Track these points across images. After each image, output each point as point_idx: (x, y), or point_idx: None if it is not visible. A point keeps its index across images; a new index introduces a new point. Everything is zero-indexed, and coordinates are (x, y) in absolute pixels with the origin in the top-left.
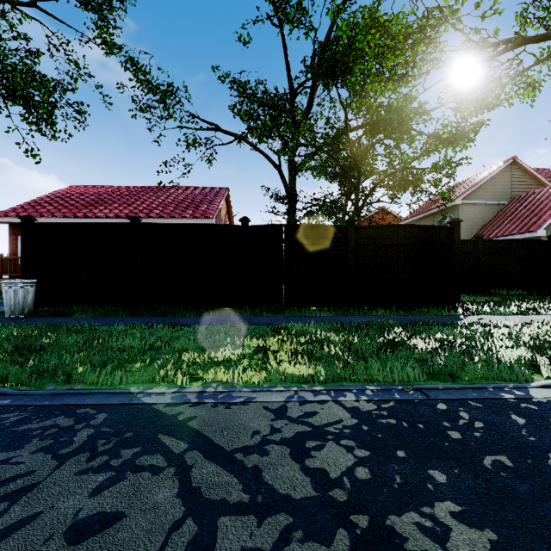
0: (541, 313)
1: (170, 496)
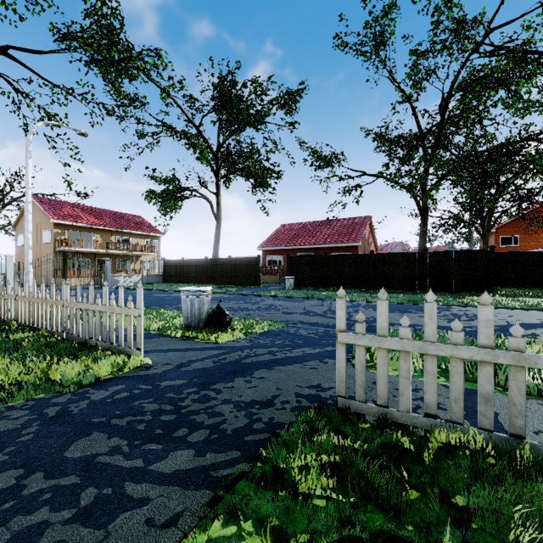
0: (539, 298)
1: (349, 303)
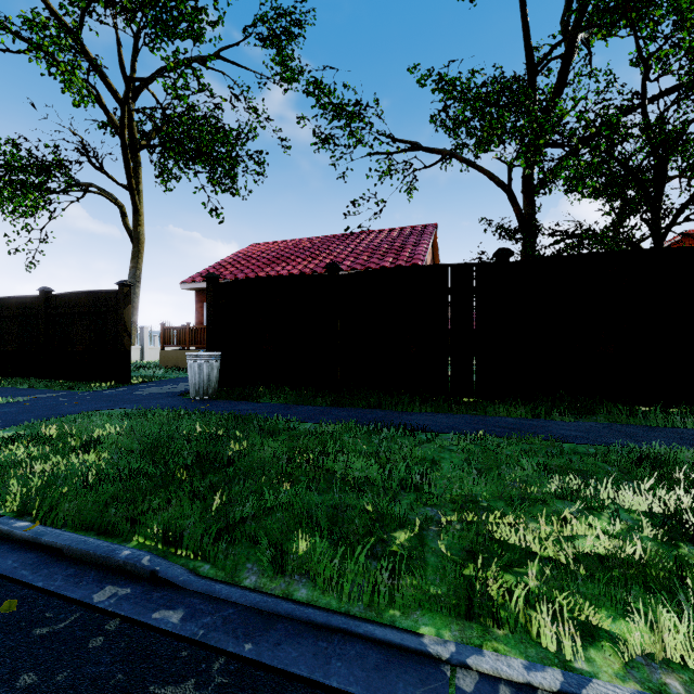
0: None
1: None
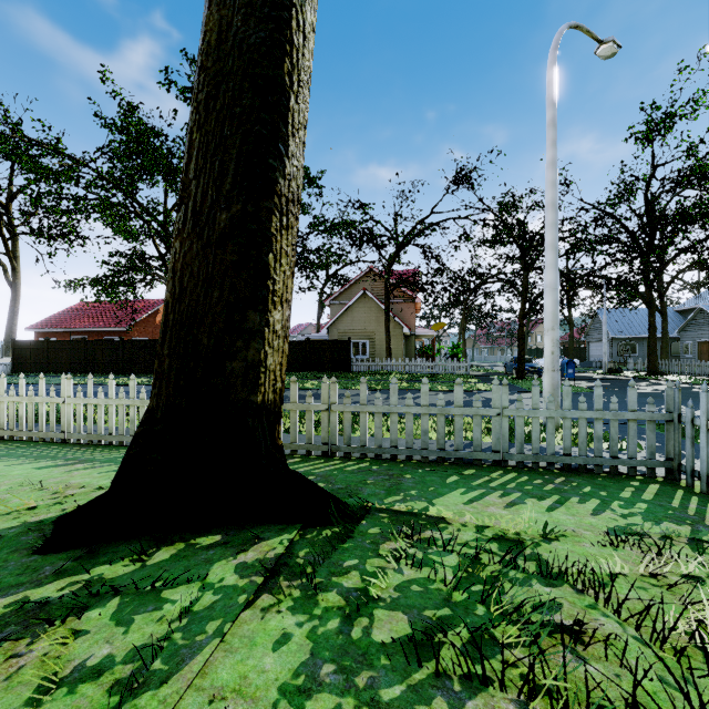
0: None
1: None
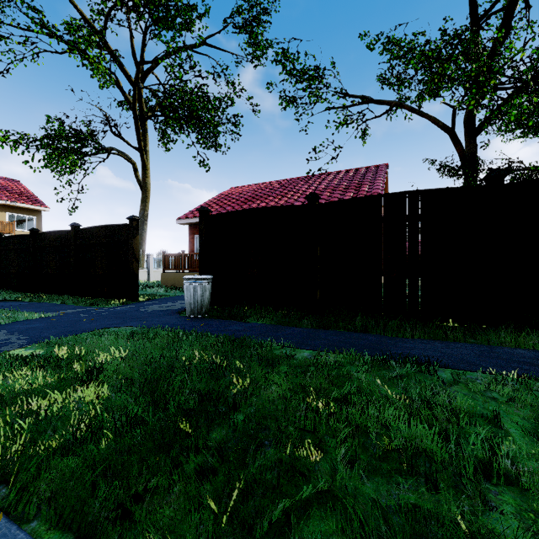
0: None
1: None
